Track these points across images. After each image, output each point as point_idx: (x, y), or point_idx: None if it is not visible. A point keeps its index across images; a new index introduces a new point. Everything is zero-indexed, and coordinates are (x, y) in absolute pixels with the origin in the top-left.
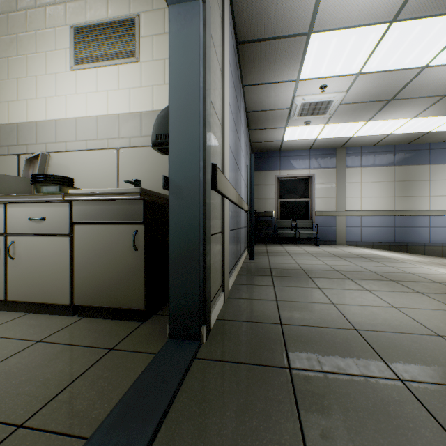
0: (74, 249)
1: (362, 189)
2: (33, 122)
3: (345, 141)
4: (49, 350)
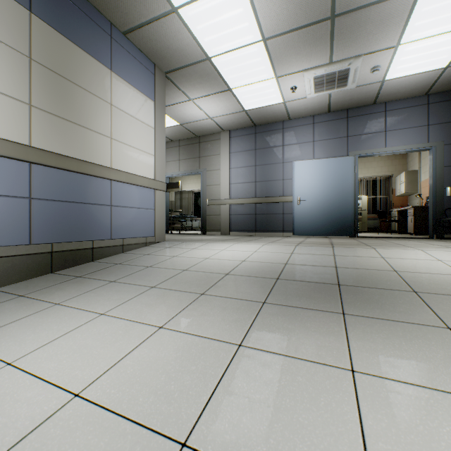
0: None
1: None
2: None
3: None
4: None
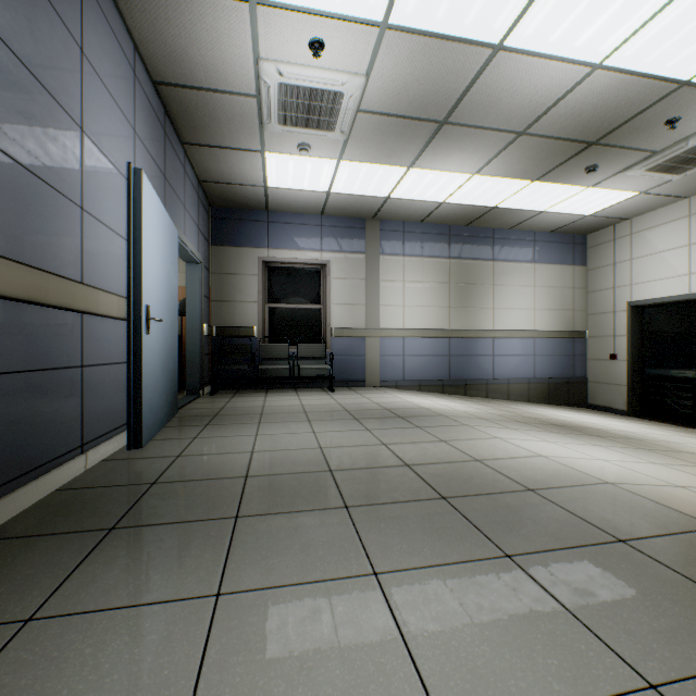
0: None
1: (406, 292)
2: None
3: (378, 207)
4: None
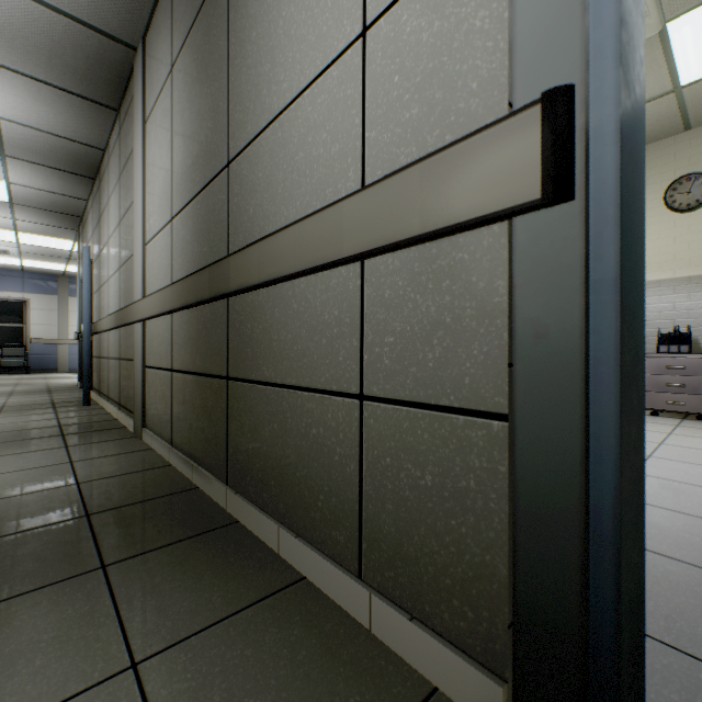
0: None
1: None
2: None
3: (63, 272)
4: None
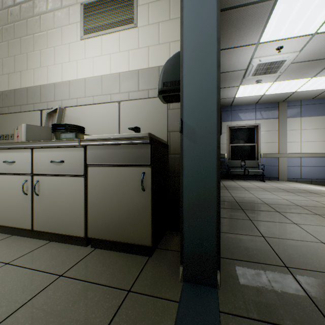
0: (88, 188)
1: (302, 135)
2: (52, 84)
3: (287, 96)
4: (71, 288)
